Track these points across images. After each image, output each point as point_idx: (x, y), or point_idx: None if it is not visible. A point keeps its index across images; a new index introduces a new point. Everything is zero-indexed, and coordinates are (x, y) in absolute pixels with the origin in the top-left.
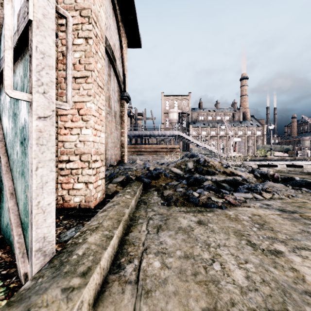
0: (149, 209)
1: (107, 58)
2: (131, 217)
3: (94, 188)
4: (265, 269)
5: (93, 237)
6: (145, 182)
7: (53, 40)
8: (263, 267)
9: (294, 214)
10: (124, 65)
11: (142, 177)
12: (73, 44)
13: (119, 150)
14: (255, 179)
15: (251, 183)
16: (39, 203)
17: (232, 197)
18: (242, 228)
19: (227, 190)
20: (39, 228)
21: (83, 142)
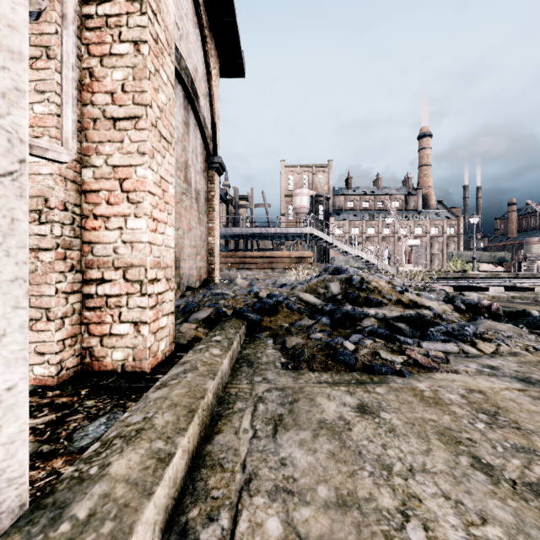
0: (258, 376)
1: (182, 93)
2: (221, 396)
3: (151, 334)
4: None
5: (125, 460)
6: (251, 320)
7: None
8: (527, 538)
9: None
10: (213, 107)
11: (245, 311)
12: (110, 54)
13: (205, 260)
14: (457, 313)
15: (451, 322)
16: None
17: (419, 350)
18: (454, 422)
19: (406, 335)
20: None
21: (131, 244)
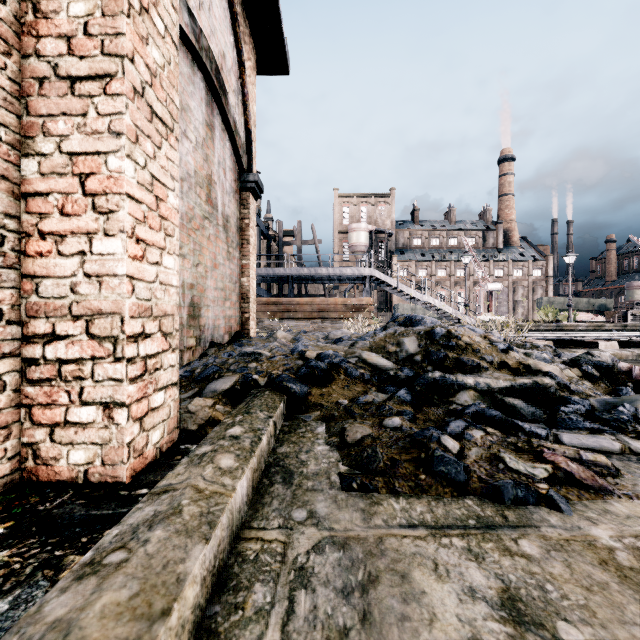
0: (299, 509)
1: (204, 83)
2: (227, 565)
3: (132, 421)
4: None
5: None
6: (293, 394)
7: None
8: None
9: None
10: (248, 109)
11: (284, 380)
12: None
13: (237, 307)
14: (589, 382)
15: (584, 396)
16: None
17: (564, 451)
18: None
19: (526, 418)
20: None
21: (98, 279)
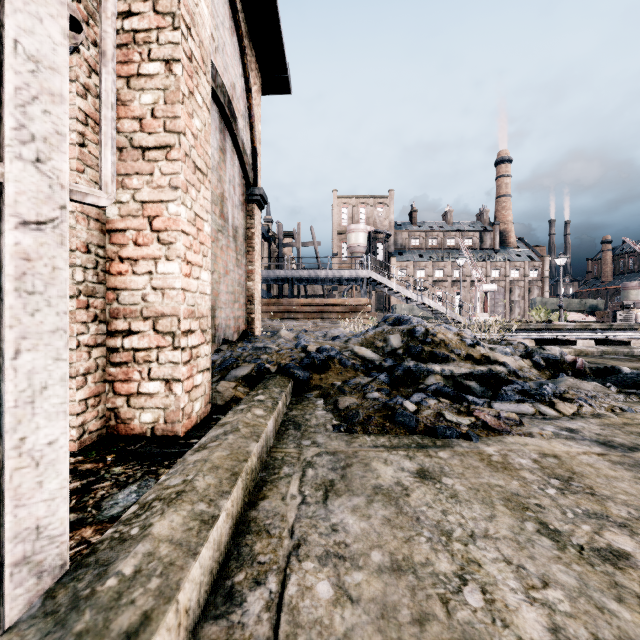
0: (306, 440)
1: (218, 114)
2: (266, 460)
3: (184, 393)
4: (596, 605)
5: (167, 521)
6: (298, 378)
7: (62, 28)
8: (589, 600)
9: (635, 453)
10: (254, 129)
11: (291, 367)
12: (138, 74)
13: (244, 309)
14: (536, 370)
15: (528, 380)
16: (24, 441)
17: (489, 411)
18: (522, 488)
19: (476, 395)
20: (22, 505)
21: (162, 291)
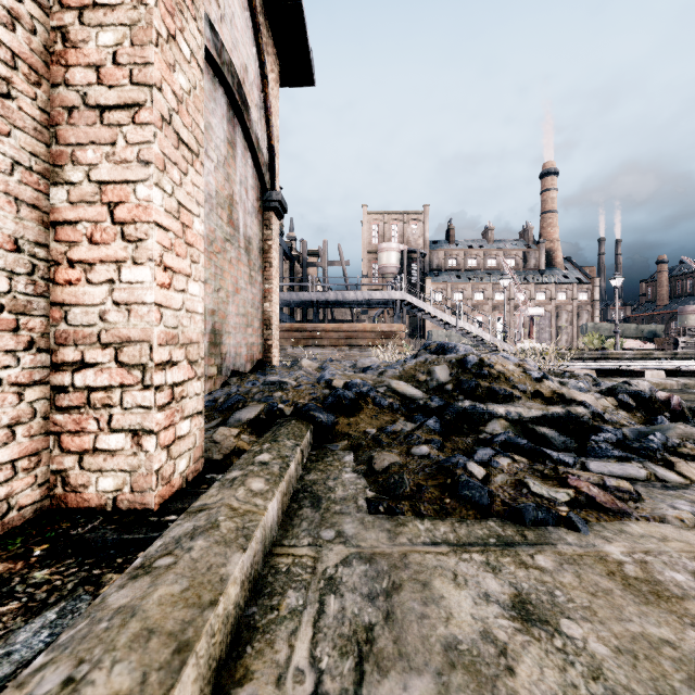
0: (328, 529)
1: (226, 99)
2: (261, 575)
3: (160, 449)
4: None
5: None
6: (320, 423)
7: None
8: None
9: None
10: (271, 124)
11: (311, 409)
12: (94, 4)
13: (260, 334)
14: (624, 412)
15: (618, 425)
16: None
17: (589, 477)
18: None
19: (556, 448)
20: None
21: (127, 307)
